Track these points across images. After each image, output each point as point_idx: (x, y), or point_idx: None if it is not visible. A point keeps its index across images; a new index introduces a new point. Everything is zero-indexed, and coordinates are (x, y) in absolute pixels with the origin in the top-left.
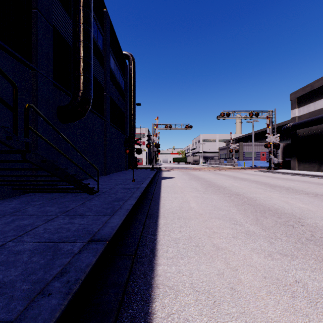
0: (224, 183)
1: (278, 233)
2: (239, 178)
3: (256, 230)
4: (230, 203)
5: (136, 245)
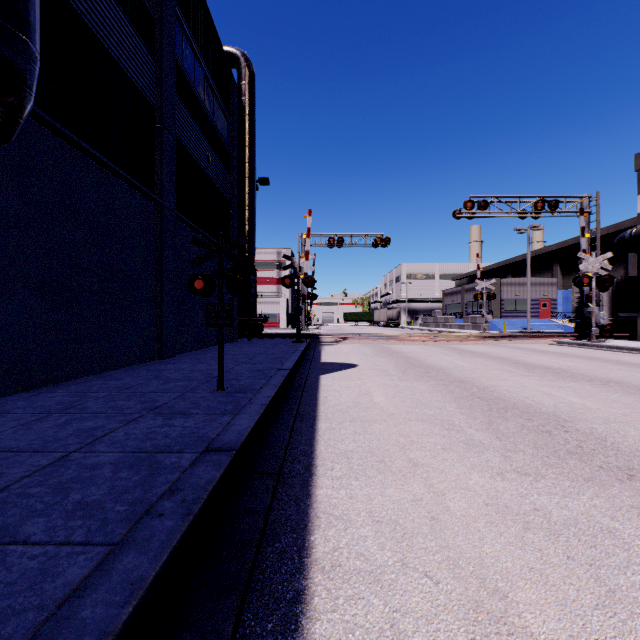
0: (527, 394)
1: None
2: (545, 370)
3: None
4: None
5: None
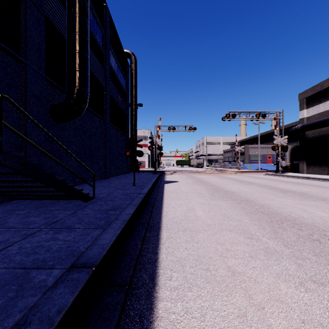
0: (231, 188)
1: (304, 251)
2: (247, 182)
3: (277, 247)
4: (241, 211)
5: (131, 269)
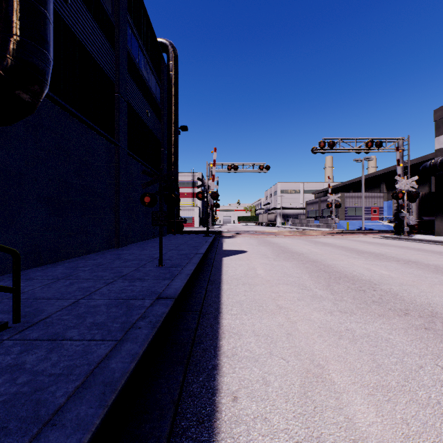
0: (355, 269)
1: None
2: (370, 254)
3: None
4: None
5: None
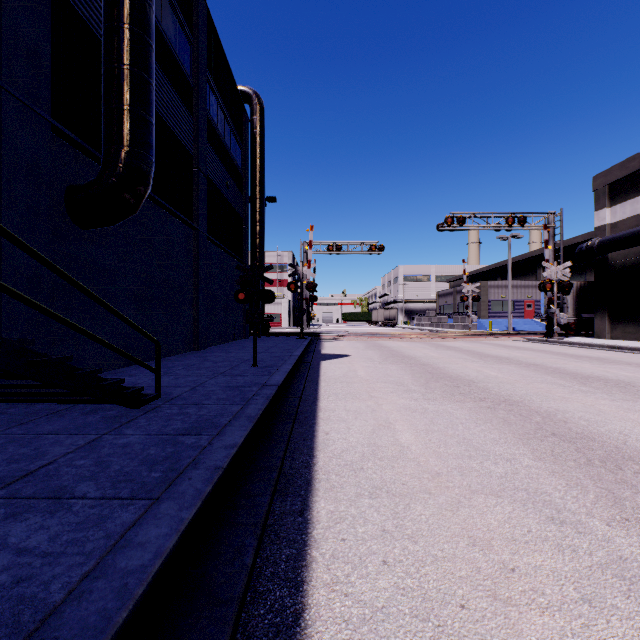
0: (464, 371)
1: None
2: (494, 358)
3: None
4: (505, 432)
5: None
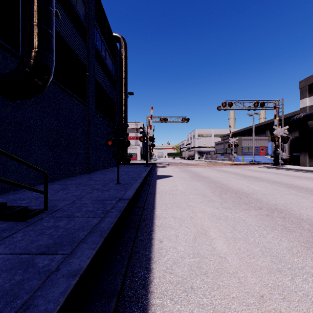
0: (239, 186)
1: None
2: (252, 178)
3: None
4: (291, 239)
5: None
